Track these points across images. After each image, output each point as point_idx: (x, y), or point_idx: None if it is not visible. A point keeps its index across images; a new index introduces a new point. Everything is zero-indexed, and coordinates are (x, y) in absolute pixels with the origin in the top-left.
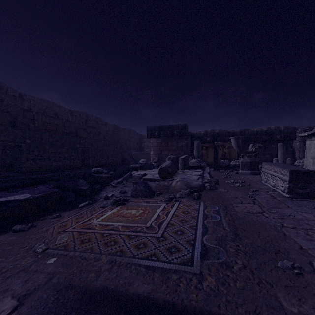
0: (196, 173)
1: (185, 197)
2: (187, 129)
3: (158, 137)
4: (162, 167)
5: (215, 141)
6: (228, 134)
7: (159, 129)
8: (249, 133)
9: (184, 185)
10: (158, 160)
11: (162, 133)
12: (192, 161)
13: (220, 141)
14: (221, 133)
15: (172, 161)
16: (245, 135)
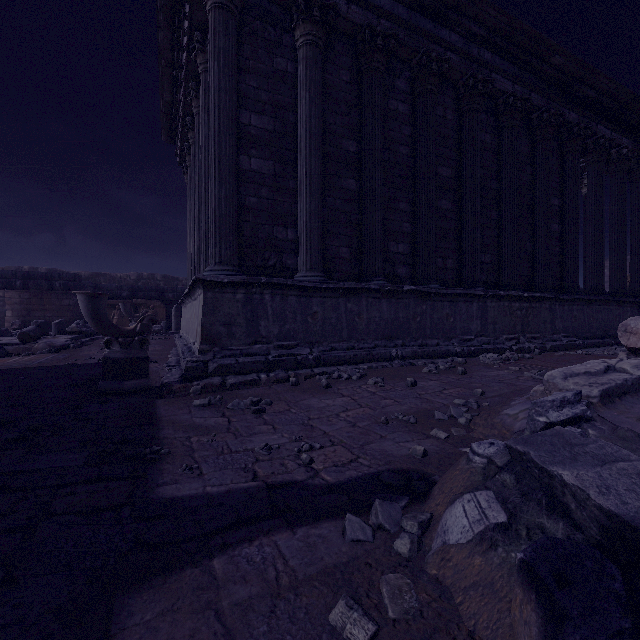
0: (67, 337)
1: (45, 353)
2: (79, 280)
3: (24, 289)
4: (22, 331)
5: (136, 297)
6: (155, 289)
7: (26, 277)
8: (183, 290)
9: (48, 346)
10: (22, 325)
11: (31, 284)
12: (71, 326)
13: (142, 299)
14: (145, 287)
15: (40, 326)
16: (178, 292)
